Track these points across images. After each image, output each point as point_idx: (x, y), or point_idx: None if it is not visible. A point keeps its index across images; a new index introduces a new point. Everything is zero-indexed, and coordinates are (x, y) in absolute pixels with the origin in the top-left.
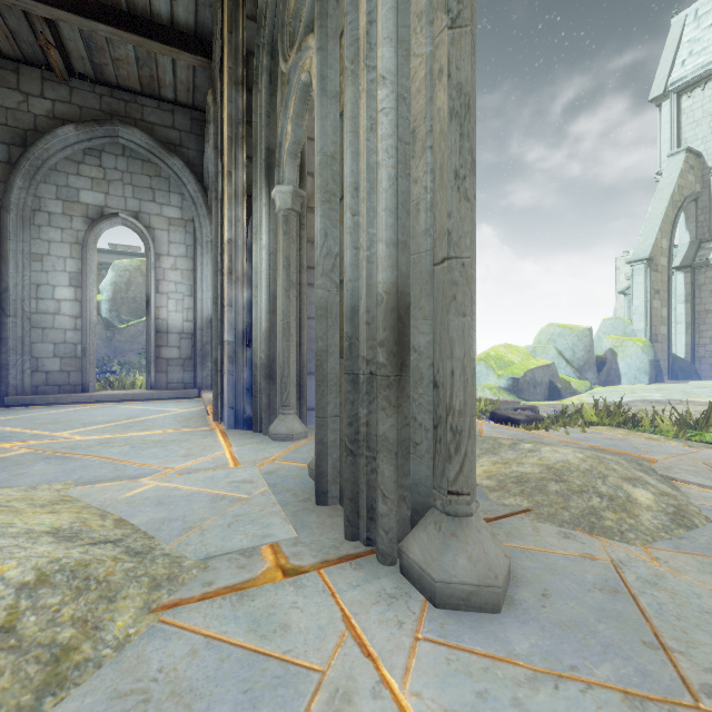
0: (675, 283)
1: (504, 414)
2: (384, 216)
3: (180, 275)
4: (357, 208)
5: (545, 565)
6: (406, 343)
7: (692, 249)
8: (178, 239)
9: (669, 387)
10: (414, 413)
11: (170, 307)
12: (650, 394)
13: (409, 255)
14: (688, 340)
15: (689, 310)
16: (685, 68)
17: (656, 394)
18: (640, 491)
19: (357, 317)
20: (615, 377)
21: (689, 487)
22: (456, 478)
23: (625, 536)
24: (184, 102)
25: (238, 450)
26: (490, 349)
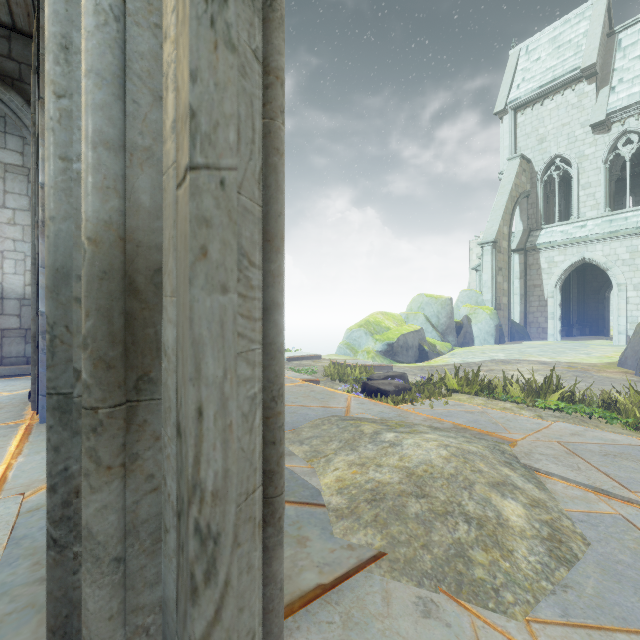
0: (513, 262)
1: (375, 385)
2: (86, 85)
3: (21, 231)
4: (68, 84)
5: None
6: (151, 337)
7: (524, 236)
8: (18, 189)
9: (509, 347)
10: (164, 469)
11: (6, 268)
12: (496, 354)
13: (159, 175)
14: (521, 309)
15: (522, 285)
16: (520, 91)
17: (501, 354)
18: (510, 503)
19: (68, 288)
20: (470, 339)
21: (553, 482)
22: (208, 636)
23: (502, 599)
24: (25, 31)
25: (24, 462)
26: (369, 316)
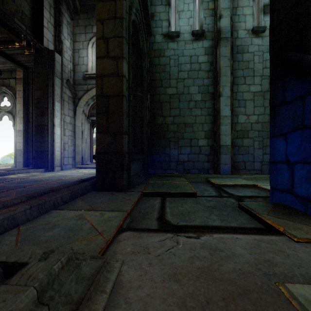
0: None
1: None
2: None
3: None
4: None
5: (4, 167)
6: None
7: None
8: None
9: None
10: None
11: None
12: None
13: None
14: None
15: None
16: None
17: None
18: None
19: None
20: None
21: None
22: None
23: None
24: None
25: None
26: (12, 152)
